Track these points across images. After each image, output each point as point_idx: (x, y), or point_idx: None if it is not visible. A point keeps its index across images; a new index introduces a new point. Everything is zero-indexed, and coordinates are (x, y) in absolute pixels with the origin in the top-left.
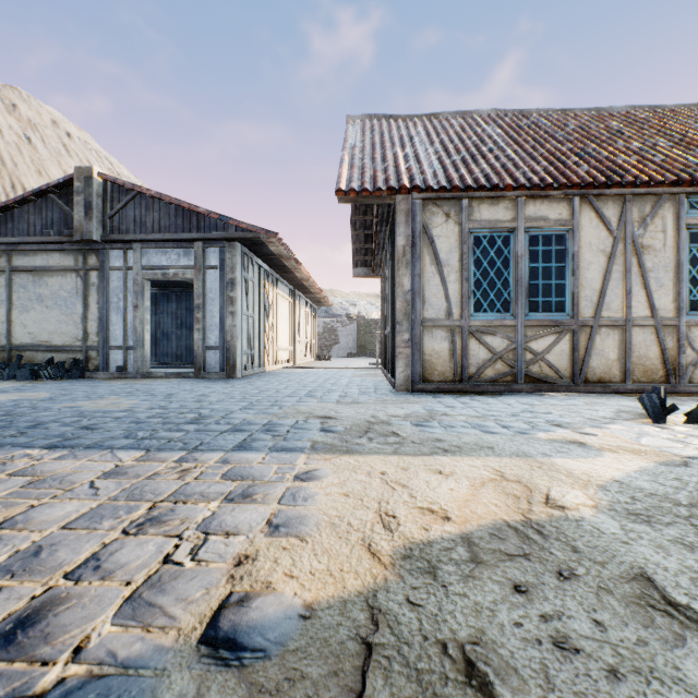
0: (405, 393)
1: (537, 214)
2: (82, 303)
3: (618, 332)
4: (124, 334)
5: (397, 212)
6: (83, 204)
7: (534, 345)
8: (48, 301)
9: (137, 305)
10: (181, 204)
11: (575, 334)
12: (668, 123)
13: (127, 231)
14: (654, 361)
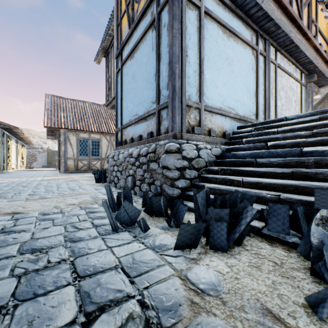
0: (63, 173)
1: (94, 136)
2: None
3: None
4: None
5: (61, 132)
6: None
7: (93, 163)
8: None
9: None
10: None
11: (101, 161)
12: None
13: None
14: None
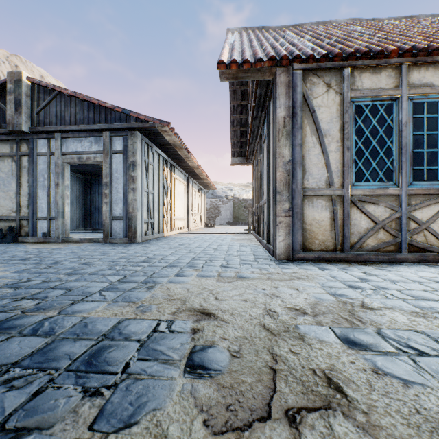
0: (285, 261)
1: (421, 81)
2: (16, 182)
3: None
4: (48, 206)
5: (277, 84)
6: (14, 102)
7: (419, 214)
8: None
9: (58, 184)
10: (92, 100)
11: None
12: None
13: (50, 124)
14: None
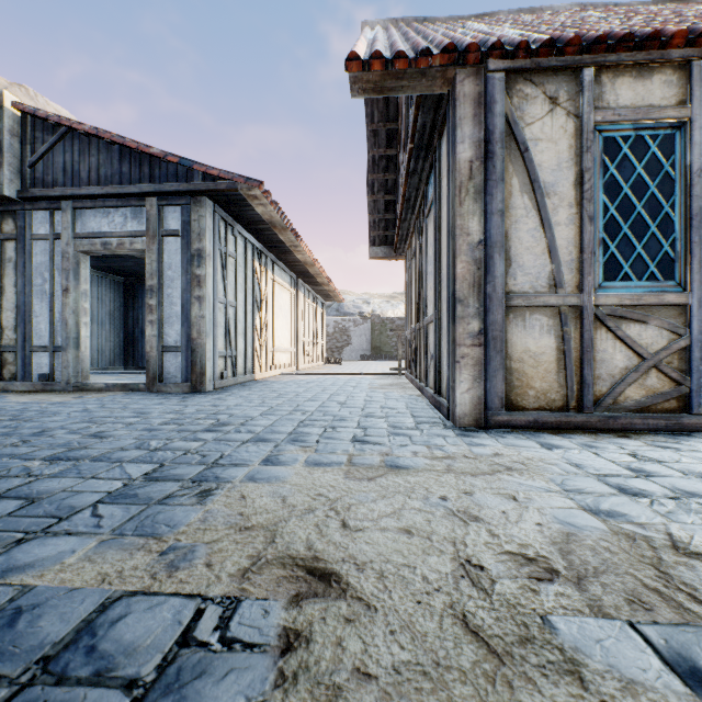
0: (473, 429)
1: None
2: None
3: None
4: (51, 329)
5: (458, 98)
6: None
7: None
8: None
9: (68, 288)
10: (126, 143)
11: None
12: None
13: (53, 184)
14: None
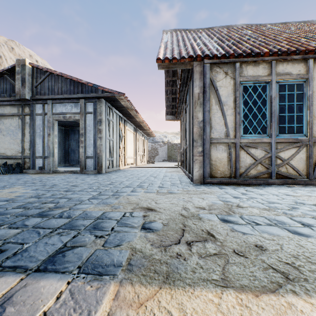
0: (199, 184)
1: (284, 71)
2: (21, 133)
3: None
4: (43, 149)
5: (194, 72)
6: (21, 79)
7: (282, 154)
8: (4, 132)
9: (50, 134)
10: (72, 78)
11: (310, 147)
12: None
13: (44, 94)
14: None
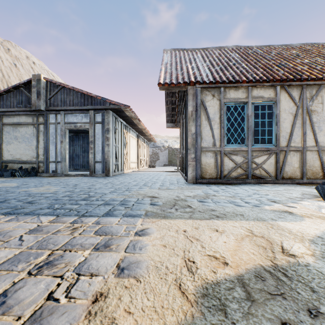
0: (192, 184)
1: (258, 95)
2: (36, 140)
3: (299, 153)
4: (56, 155)
5: (188, 94)
6: (36, 92)
7: (257, 160)
8: (20, 139)
9: (62, 141)
10: (83, 92)
11: (277, 154)
12: (321, 51)
13: (57, 105)
14: (317, 168)
